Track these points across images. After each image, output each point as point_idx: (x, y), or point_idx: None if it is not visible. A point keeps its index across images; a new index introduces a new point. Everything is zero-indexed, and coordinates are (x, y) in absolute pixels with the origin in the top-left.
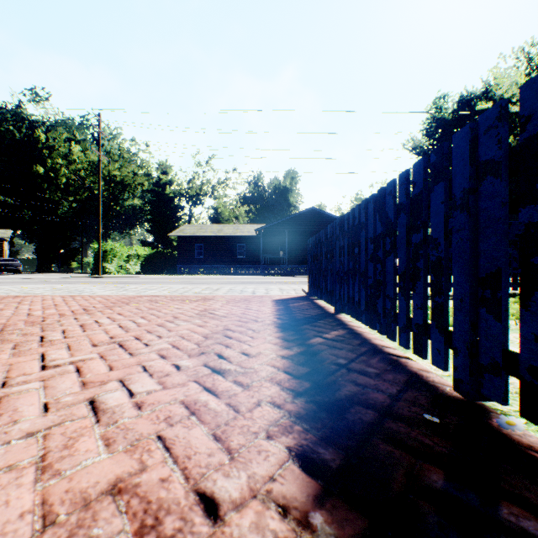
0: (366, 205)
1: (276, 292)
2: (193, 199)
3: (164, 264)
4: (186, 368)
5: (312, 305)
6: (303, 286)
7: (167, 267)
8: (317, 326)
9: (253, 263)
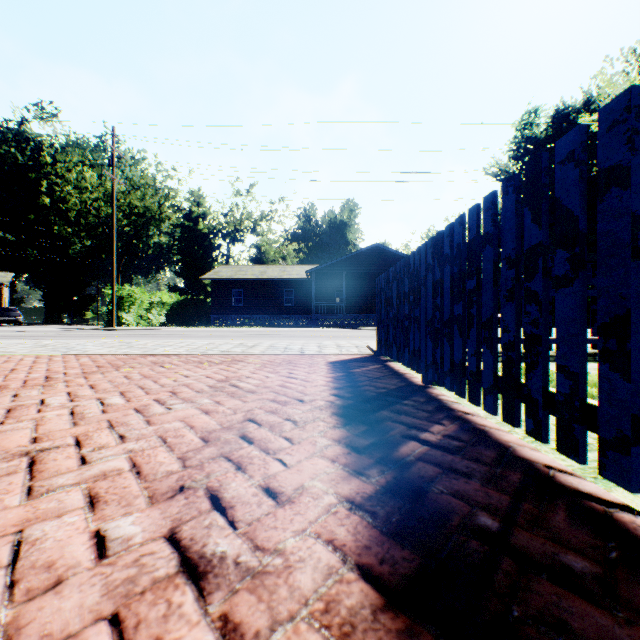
0: (494, 201)
1: (332, 349)
2: (231, 236)
3: (195, 314)
4: (118, 551)
5: (385, 371)
6: (368, 341)
7: (199, 318)
8: (403, 413)
9: (303, 313)
